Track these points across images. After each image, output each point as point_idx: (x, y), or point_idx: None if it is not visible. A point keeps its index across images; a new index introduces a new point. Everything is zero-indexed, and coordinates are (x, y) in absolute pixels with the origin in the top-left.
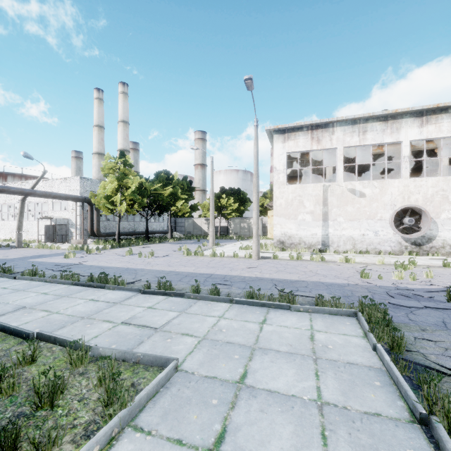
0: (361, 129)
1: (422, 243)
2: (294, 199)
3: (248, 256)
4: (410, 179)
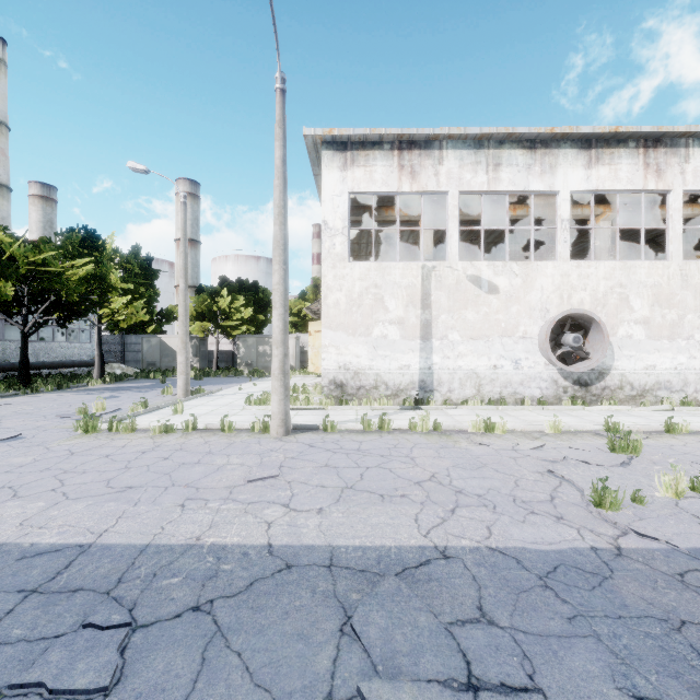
0: (491, 159)
1: (590, 381)
2: (365, 293)
3: (260, 427)
4: (572, 262)
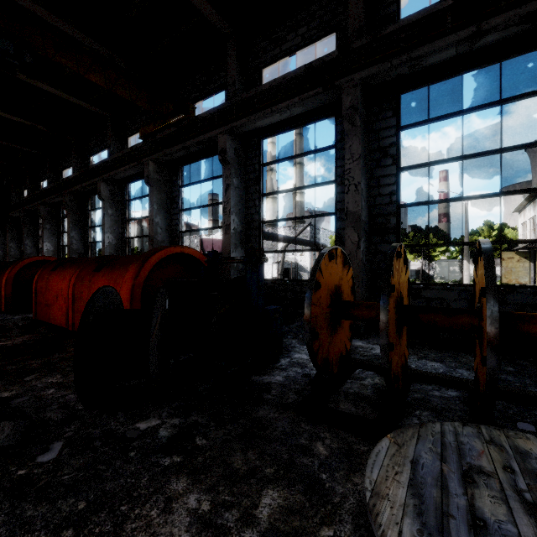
0: None
1: None
2: None
3: None
4: None
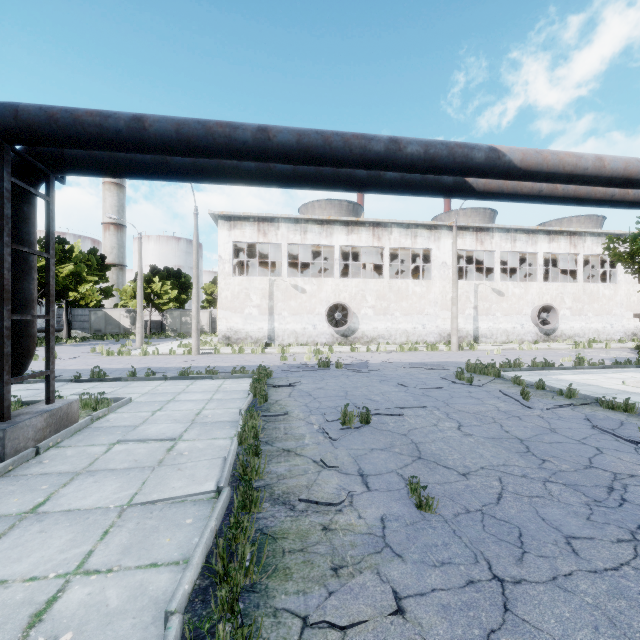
0: (302, 229)
1: (349, 335)
2: (240, 292)
3: (187, 352)
4: (340, 279)
